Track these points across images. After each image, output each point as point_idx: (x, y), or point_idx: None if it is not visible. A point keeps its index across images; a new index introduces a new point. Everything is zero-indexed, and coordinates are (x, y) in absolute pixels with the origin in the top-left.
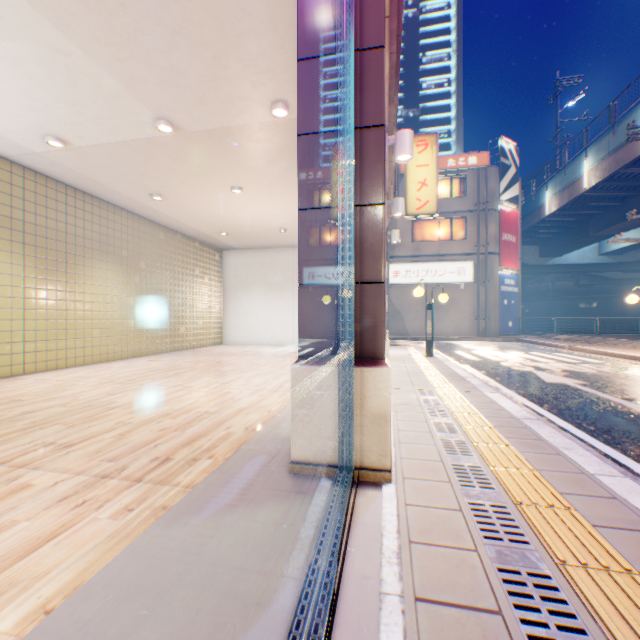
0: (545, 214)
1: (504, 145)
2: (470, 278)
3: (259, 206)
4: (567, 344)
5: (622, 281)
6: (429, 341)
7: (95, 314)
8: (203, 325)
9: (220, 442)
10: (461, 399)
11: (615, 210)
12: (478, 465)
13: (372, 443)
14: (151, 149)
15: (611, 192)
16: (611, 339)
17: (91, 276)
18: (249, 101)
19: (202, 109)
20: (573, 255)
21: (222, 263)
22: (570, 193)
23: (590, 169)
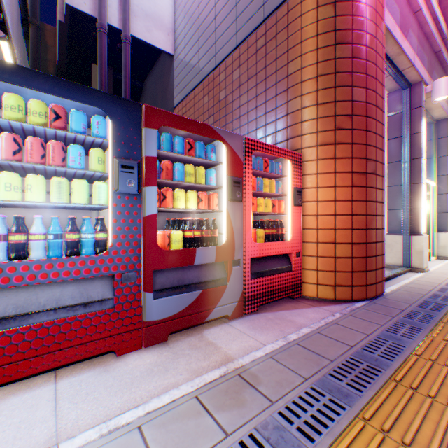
0: None
1: None
2: None
3: None
4: None
5: None
6: None
7: None
8: None
9: None
10: None
11: None
12: None
13: (415, 260)
14: None
15: None
16: None
17: None
18: None
19: None
20: None
21: None
22: None
23: None
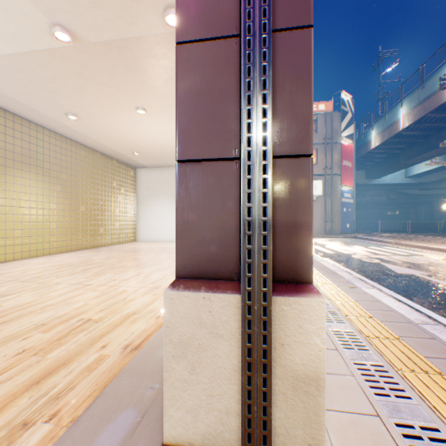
0: (371, 147)
1: (344, 97)
2: (320, 192)
3: (160, 128)
4: (393, 240)
5: (418, 196)
6: None
7: (14, 217)
8: (118, 226)
9: (78, 378)
10: (345, 297)
11: (420, 145)
12: (434, 425)
13: (294, 423)
14: (53, 63)
15: (418, 132)
16: (423, 236)
17: (10, 184)
18: (139, 4)
19: (93, 13)
20: (388, 177)
21: (134, 178)
22: (390, 132)
23: (405, 114)
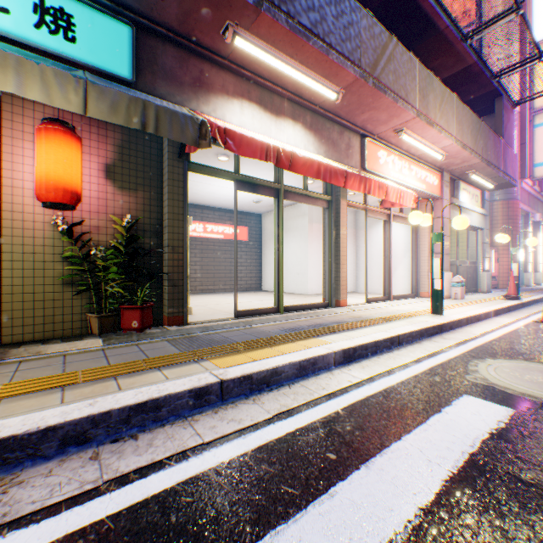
0: None
1: None
2: None
3: None
4: None
5: None
6: None
7: None
8: None
9: None
10: None
11: None
12: None
13: (526, 282)
14: None
15: None
16: None
17: None
18: None
19: None
20: None
21: None
22: None
23: None
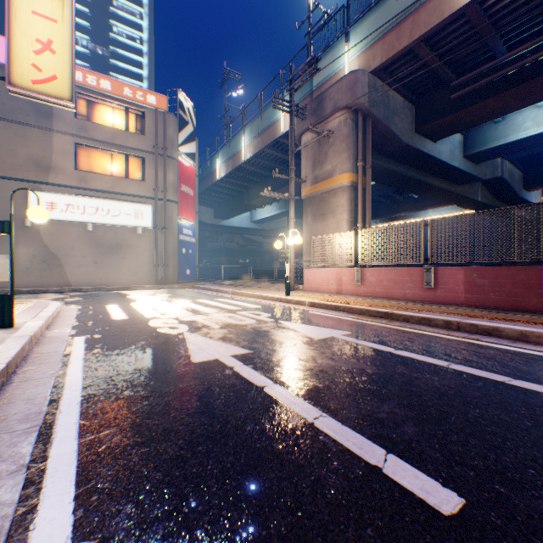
0: (218, 178)
1: (184, 100)
2: (150, 223)
3: None
4: (232, 289)
5: (263, 244)
6: (5, 297)
7: None
8: None
9: None
10: None
11: (262, 186)
12: None
13: None
14: None
15: (260, 169)
16: (261, 283)
17: None
18: None
19: None
20: (237, 220)
21: None
22: (235, 163)
23: (247, 145)
